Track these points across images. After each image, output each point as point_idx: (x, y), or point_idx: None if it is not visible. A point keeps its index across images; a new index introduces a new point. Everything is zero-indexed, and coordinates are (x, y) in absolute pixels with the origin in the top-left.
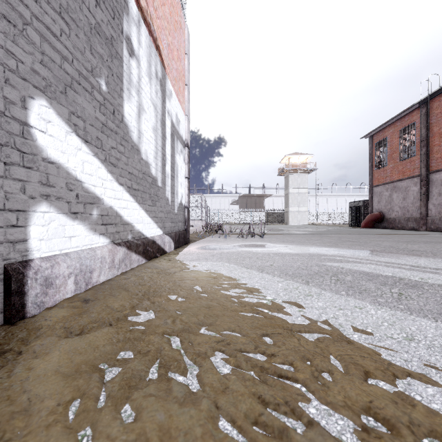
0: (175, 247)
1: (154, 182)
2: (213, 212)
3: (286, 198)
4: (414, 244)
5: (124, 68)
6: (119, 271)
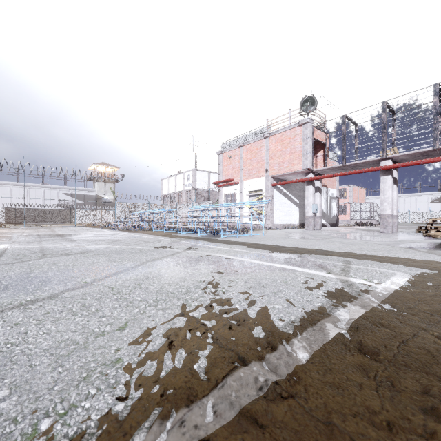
0: (331, 227)
1: (324, 213)
2: (402, 212)
3: None
4: None
5: None
6: None
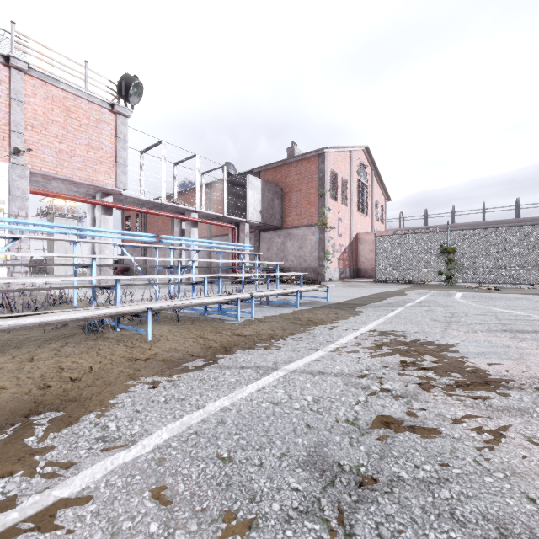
0: None
1: None
2: None
3: (49, 244)
4: None
5: None
6: None
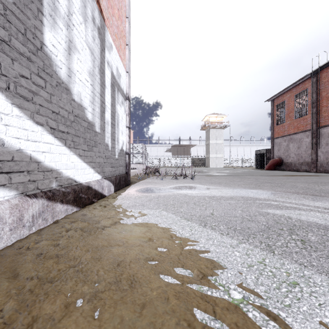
0: (116, 190)
1: (90, 127)
2: (151, 158)
3: (207, 147)
4: (323, 185)
5: None
6: (32, 230)
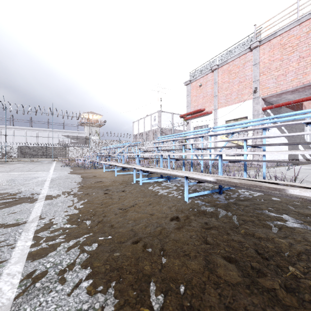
0: None
1: (309, 147)
2: None
3: None
4: None
5: (304, 130)
6: None
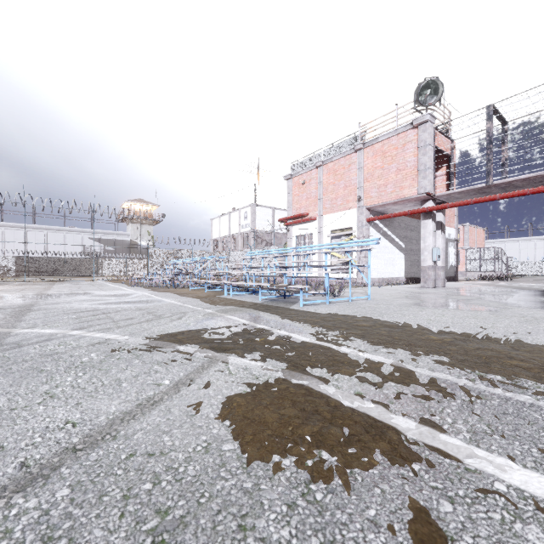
0: (447, 281)
1: None
2: (533, 260)
3: None
4: None
5: None
6: None
